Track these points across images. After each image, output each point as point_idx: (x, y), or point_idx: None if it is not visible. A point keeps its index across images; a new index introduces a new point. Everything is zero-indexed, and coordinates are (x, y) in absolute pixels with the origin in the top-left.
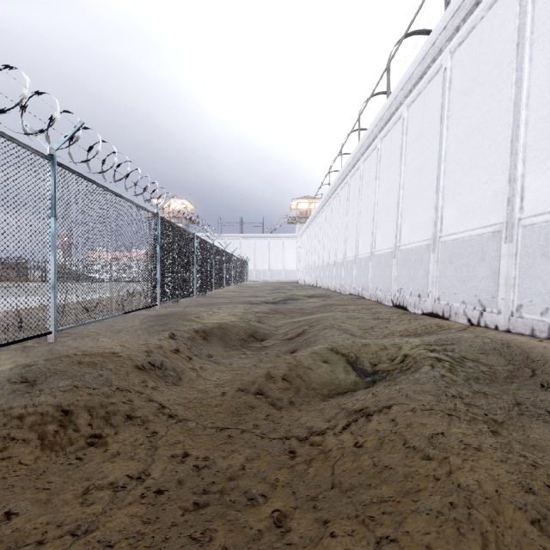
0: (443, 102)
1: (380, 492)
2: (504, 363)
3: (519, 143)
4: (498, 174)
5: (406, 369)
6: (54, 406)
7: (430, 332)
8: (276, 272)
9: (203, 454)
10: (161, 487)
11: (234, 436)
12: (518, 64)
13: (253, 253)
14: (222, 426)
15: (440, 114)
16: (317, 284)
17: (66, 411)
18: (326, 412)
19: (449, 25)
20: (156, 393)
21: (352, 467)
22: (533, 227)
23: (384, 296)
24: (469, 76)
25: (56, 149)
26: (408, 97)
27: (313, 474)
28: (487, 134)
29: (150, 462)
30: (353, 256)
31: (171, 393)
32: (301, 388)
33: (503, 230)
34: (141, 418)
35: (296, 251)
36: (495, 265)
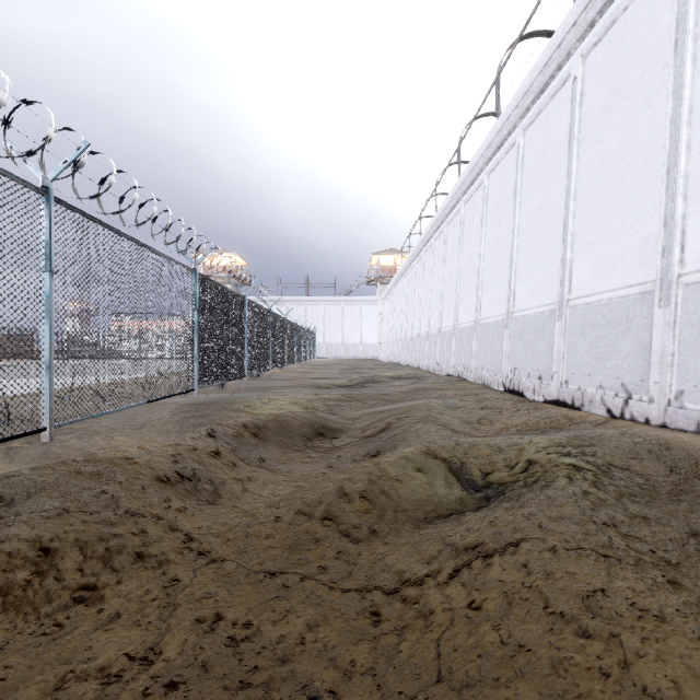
0: (573, 122)
1: (515, 695)
2: (664, 471)
3: (678, 173)
4: (649, 216)
5: (533, 481)
6: (29, 542)
7: (557, 426)
8: (351, 347)
9: (243, 616)
10: (175, 677)
11: (290, 585)
12: (677, 68)
13: (323, 322)
14: (273, 570)
15: (568, 138)
16: (404, 361)
17: (47, 549)
18: (423, 548)
19: (581, 19)
20: (183, 517)
21: (468, 645)
22: (698, 286)
23: (493, 378)
24: (608, 86)
25: (52, 179)
26: (525, 117)
27: (407, 654)
28: (633, 163)
29: (164, 631)
30: (452, 326)
31: (204, 517)
32: (386, 510)
33: (656, 291)
34: (157, 557)
35: (377, 319)
36: (645, 337)
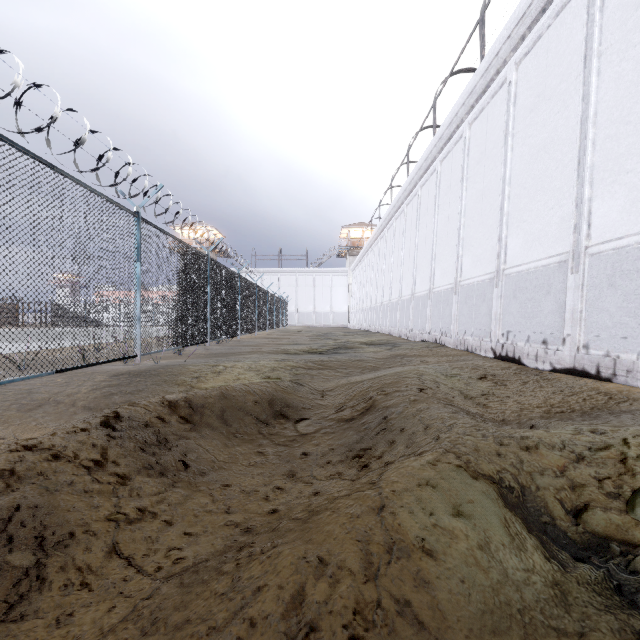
0: (590, 34)
1: None
2: None
3: None
4: None
5: None
6: None
7: (598, 405)
8: (322, 315)
9: None
10: None
11: None
12: None
13: (295, 291)
14: None
15: (583, 53)
16: (374, 328)
17: None
18: None
19: None
20: None
21: None
22: None
23: (479, 344)
24: None
25: None
26: (518, 49)
27: None
28: None
29: None
30: (426, 290)
31: None
32: None
33: None
34: None
35: (346, 289)
36: None
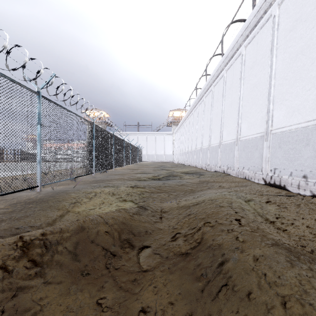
0: None
1: None
2: None
3: None
4: None
5: None
6: None
7: None
8: (159, 156)
9: None
10: None
11: None
12: None
13: (146, 144)
14: None
15: None
16: (187, 163)
17: None
18: None
19: None
20: None
21: None
22: None
23: (253, 175)
24: None
25: None
26: None
27: None
28: None
29: None
30: (218, 143)
31: None
32: None
33: None
34: None
35: (172, 143)
36: None
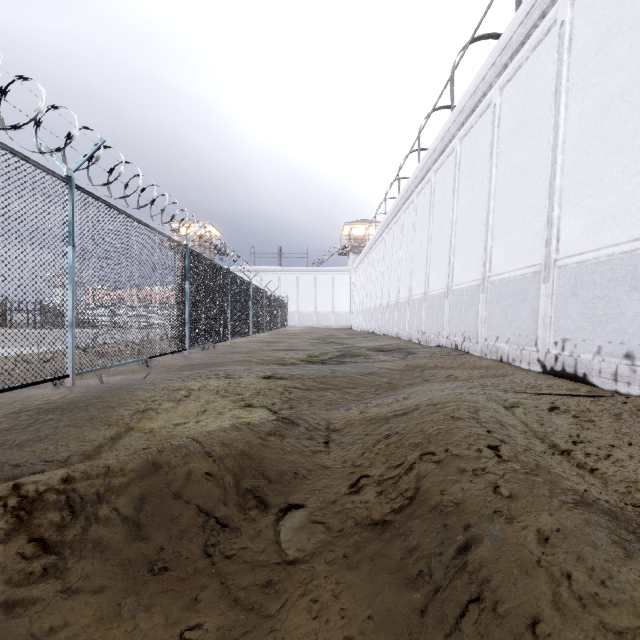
0: None
1: None
2: None
3: None
4: None
5: None
6: None
7: None
8: (324, 316)
9: None
10: None
11: None
12: None
13: (295, 291)
14: None
15: None
16: (380, 330)
17: None
18: None
19: None
20: None
21: None
22: None
23: (518, 353)
24: None
25: None
26: None
27: None
28: None
29: None
30: (443, 288)
31: None
32: None
33: None
34: None
35: (349, 289)
36: None
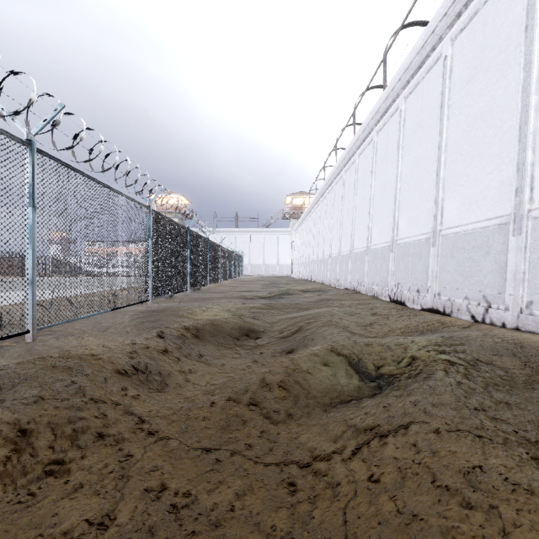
0: (444, 91)
1: None
2: (520, 365)
3: (528, 129)
4: (505, 164)
5: (416, 373)
6: (10, 425)
7: (432, 329)
8: (270, 267)
9: (184, 486)
10: None
11: (222, 460)
12: (527, 47)
13: (248, 247)
14: (209, 446)
15: (440, 104)
16: (312, 278)
17: (24, 430)
18: (330, 428)
19: (450, 11)
20: (136, 403)
21: (369, 513)
22: None
23: (381, 291)
24: (472, 62)
25: (34, 133)
26: (406, 88)
27: (319, 520)
28: (492, 122)
29: (119, 499)
30: (348, 250)
31: (153, 402)
32: (300, 397)
33: (510, 222)
34: (115, 436)
35: (290, 246)
36: (501, 259)
